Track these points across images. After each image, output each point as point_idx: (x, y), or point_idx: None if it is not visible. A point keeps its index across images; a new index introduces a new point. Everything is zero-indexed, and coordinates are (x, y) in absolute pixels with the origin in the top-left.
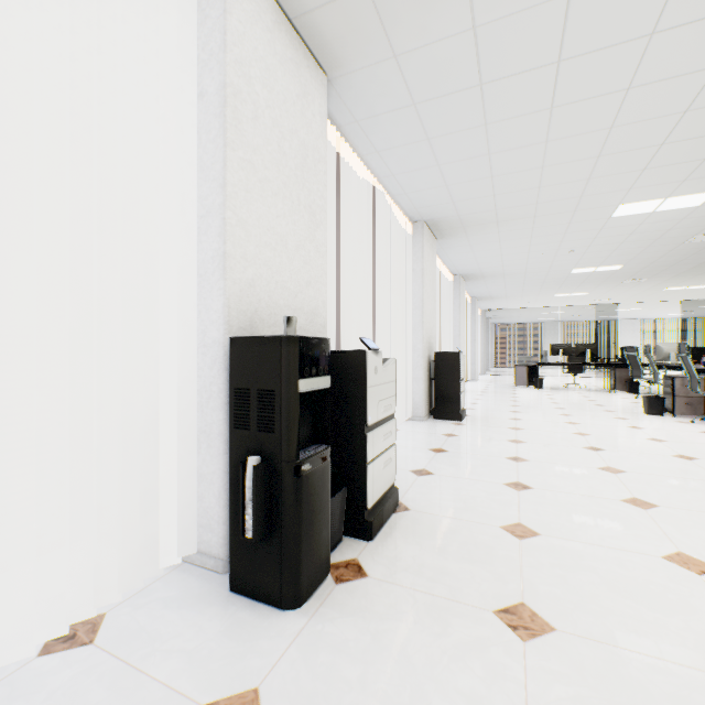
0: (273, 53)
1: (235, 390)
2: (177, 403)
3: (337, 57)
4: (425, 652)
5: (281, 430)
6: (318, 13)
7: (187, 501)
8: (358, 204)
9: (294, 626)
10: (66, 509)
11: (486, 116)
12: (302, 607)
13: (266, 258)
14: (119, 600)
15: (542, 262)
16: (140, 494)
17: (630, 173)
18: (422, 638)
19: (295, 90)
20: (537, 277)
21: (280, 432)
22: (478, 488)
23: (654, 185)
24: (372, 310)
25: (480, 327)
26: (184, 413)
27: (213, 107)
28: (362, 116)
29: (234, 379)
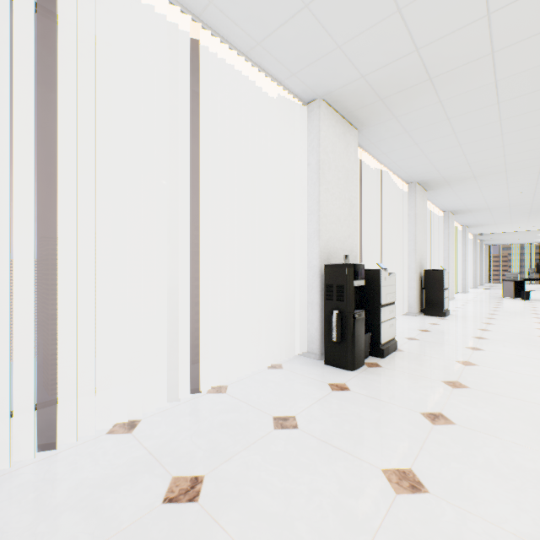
0: (335, 135)
1: (326, 285)
2: (297, 291)
3: (363, 123)
4: (408, 385)
5: (346, 300)
6: (356, 111)
7: (302, 331)
8: (370, 178)
9: (353, 374)
10: (249, 334)
11: (454, 130)
12: (355, 371)
13: (332, 228)
14: (284, 362)
15: (523, 198)
16: (279, 329)
17: None
18: (407, 382)
19: (343, 146)
20: (521, 208)
21: (346, 301)
22: (447, 347)
23: None
24: (379, 242)
25: (472, 249)
26: (300, 295)
27: (313, 170)
28: (375, 140)
29: (325, 281)
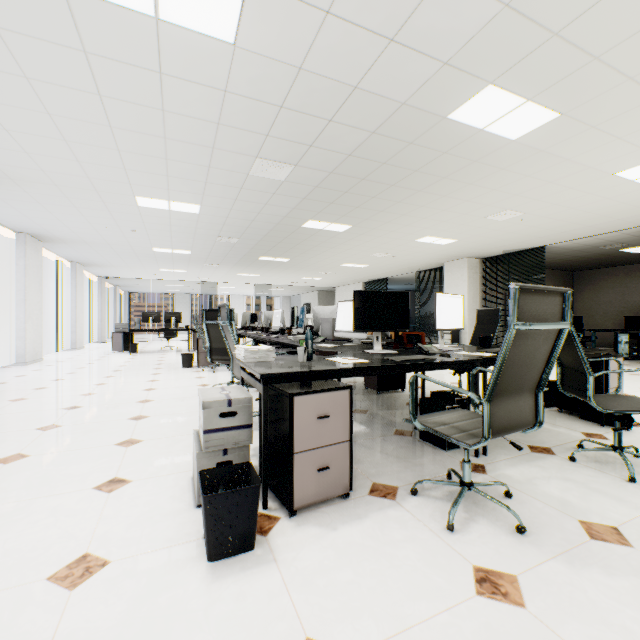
0: None
1: None
2: None
3: None
4: None
5: None
6: None
7: None
8: None
9: None
10: None
11: None
12: None
13: None
14: None
15: (116, 236)
16: None
17: (117, 169)
18: None
19: None
20: (125, 250)
21: None
22: None
23: (149, 187)
24: None
25: (98, 294)
26: None
27: None
28: None
29: None
